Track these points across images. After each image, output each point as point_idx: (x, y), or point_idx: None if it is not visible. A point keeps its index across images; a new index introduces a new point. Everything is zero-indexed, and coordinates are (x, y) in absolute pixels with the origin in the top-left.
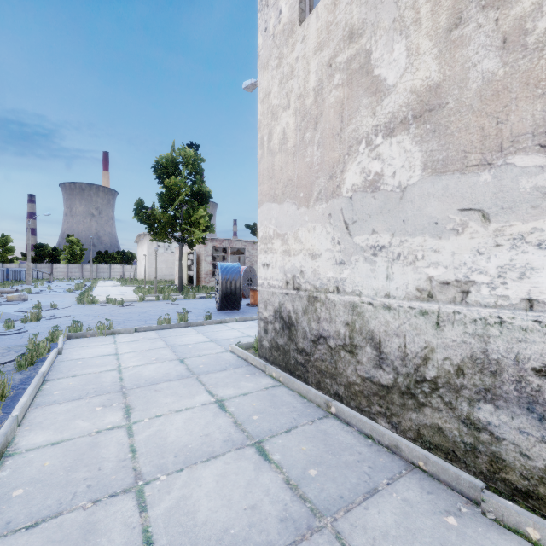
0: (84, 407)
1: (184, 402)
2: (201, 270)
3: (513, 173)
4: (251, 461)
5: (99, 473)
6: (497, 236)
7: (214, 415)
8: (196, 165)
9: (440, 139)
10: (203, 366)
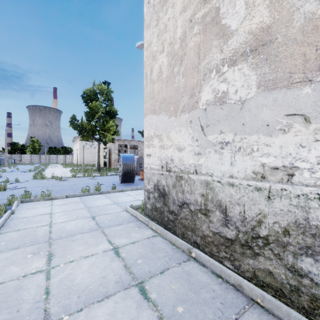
0: (19, 255)
1: (91, 249)
2: (112, 158)
3: None
4: (134, 300)
5: (16, 314)
6: (317, 134)
7: (111, 260)
8: (108, 95)
9: (271, 65)
10: (107, 221)
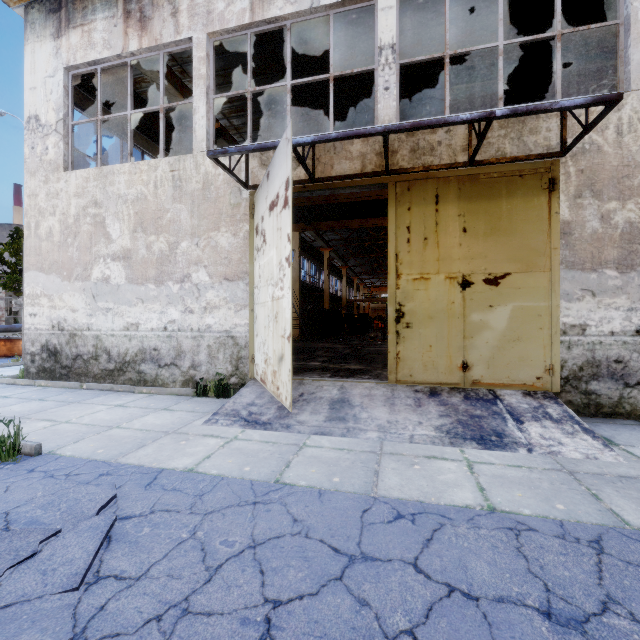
0: None
1: None
2: None
3: (149, 289)
4: (37, 402)
5: None
6: (146, 308)
7: (4, 399)
8: None
9: (131, 270)
10: None
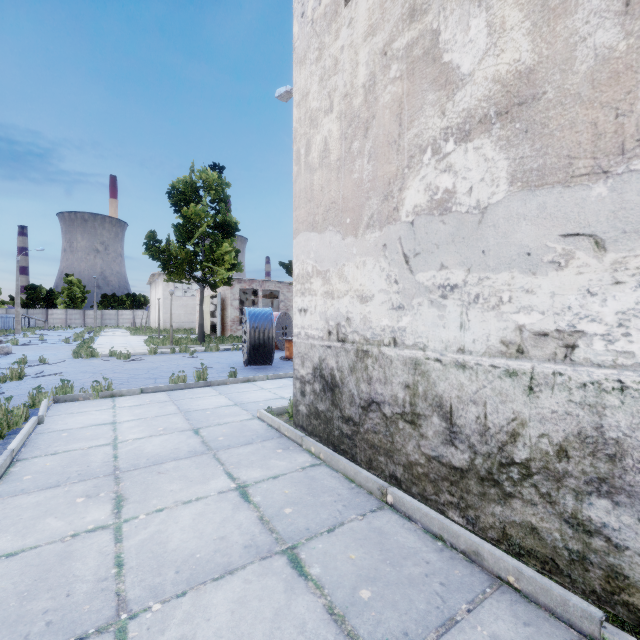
0: (60, 498)
1: (195, 489)
2: (227, 316)
3: (639, 184)
4: (280, 578)
5: (67, 600)
6: (617, 271)
7: (234, 508)
8: (220, 191)
9: (534, 141)
10: (223, 438)
